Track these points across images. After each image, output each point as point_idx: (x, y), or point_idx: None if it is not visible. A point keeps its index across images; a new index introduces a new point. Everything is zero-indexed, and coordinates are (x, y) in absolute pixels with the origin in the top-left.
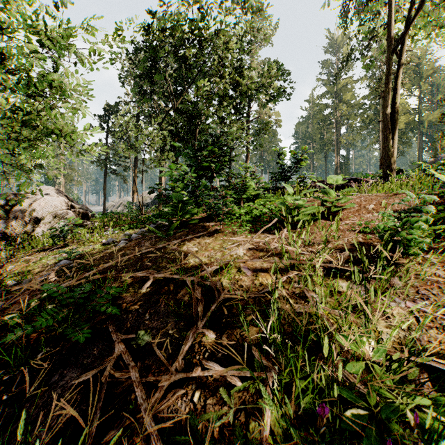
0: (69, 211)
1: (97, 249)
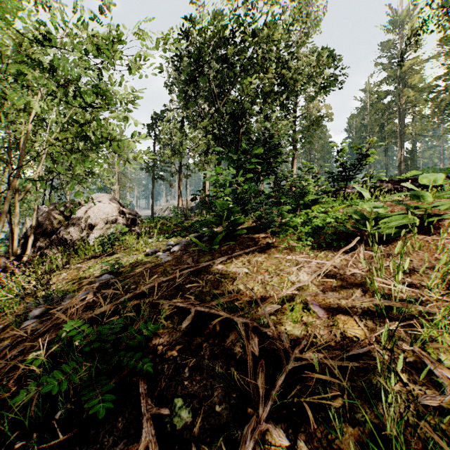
0: (119, 217)
1: (140, 260)
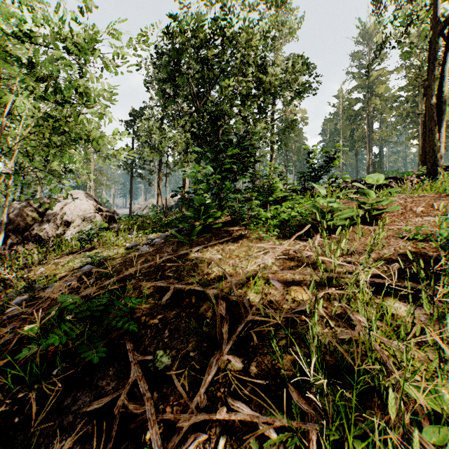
0: (97, 214)
1: (121, 253)
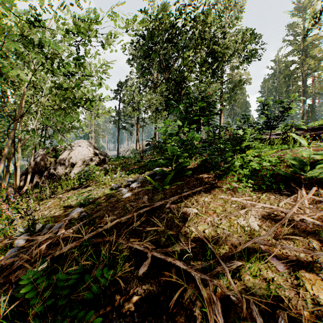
0: (93, 157)
1: (106, 194)
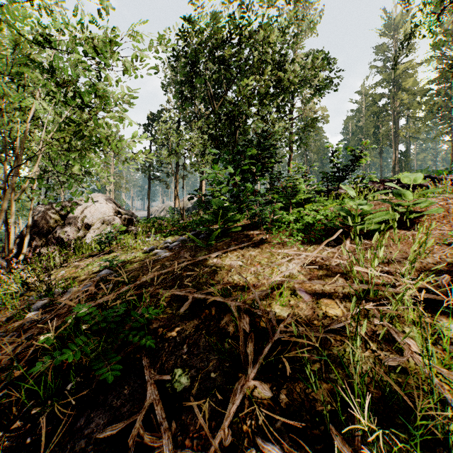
0: (116, 217)
1: (138, 257)
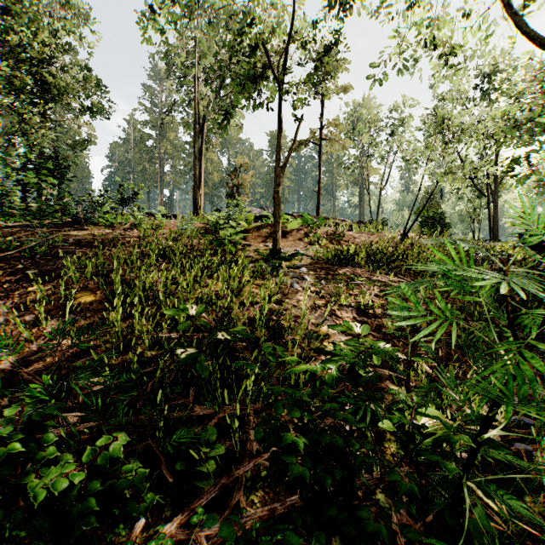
0: None
1: None
